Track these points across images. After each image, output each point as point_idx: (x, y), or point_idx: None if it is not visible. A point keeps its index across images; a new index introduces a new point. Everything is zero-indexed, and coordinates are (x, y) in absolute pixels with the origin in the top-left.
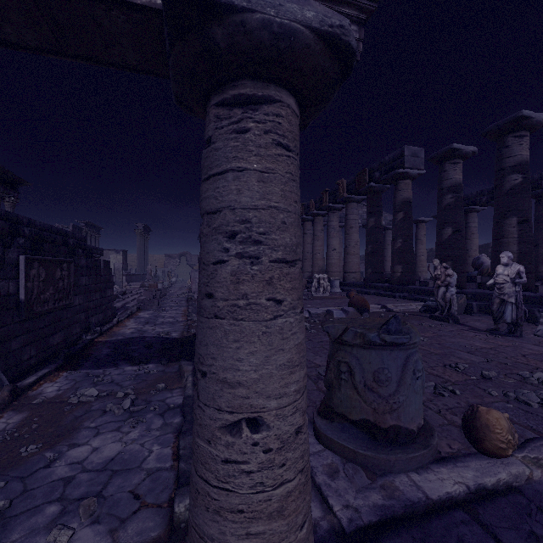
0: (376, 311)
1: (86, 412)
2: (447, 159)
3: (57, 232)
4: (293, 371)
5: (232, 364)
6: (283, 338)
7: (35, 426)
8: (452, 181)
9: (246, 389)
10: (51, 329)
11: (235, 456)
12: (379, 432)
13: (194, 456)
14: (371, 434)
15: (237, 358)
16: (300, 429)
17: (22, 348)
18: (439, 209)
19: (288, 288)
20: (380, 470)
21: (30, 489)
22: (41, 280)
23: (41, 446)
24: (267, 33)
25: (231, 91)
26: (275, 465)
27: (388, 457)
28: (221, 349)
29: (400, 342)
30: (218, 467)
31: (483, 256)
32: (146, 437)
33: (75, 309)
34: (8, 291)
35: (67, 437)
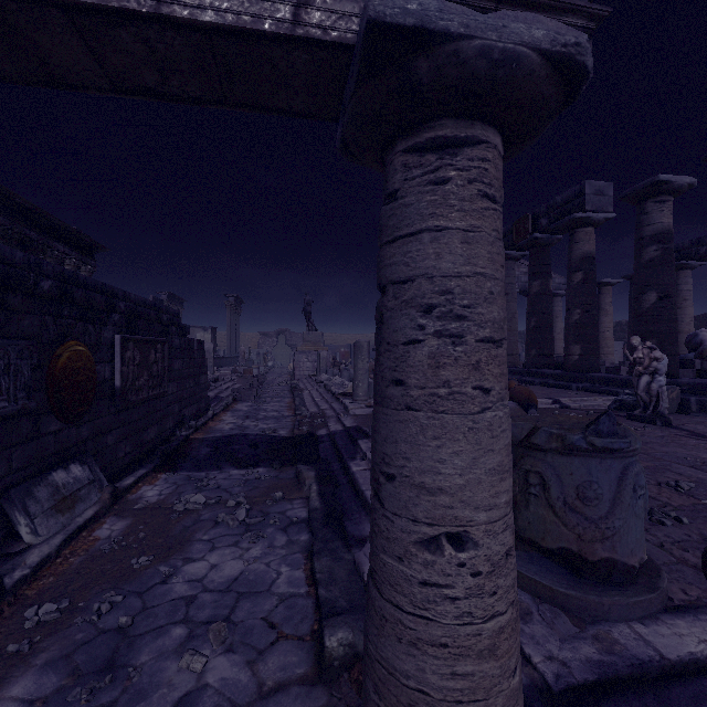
0: (545, 408)
1: (196, 522)
2: (649, 196)
3: (151, 307)
4: (503, 477)
5: (432, 466)
6: (493, 437)
7: (142, 535)
8: (657, 226)
9: (449, 497)
10: (145, 422)
11: (436, 578)
12: (585, 566)
13: (377, 576)
14: (571, 569)
15: (438, 459)
16: (509, 551)
17: (117, 443)
18: (638, 267)
19: (497, 373)
20: (589, 616)
21: (150, 606)
22: (136, 364)
23: (153, 559)
24: (484, 62)
25: (426, 133)
26: (485, 592)
27: (600, 600)
28: (417, 448)
29: (617, 447)
30: (414, 590)
31: (702, 332)
32: (270, 555)
33: (168, 398)
34: (104, 376)
35: (179, 550)
